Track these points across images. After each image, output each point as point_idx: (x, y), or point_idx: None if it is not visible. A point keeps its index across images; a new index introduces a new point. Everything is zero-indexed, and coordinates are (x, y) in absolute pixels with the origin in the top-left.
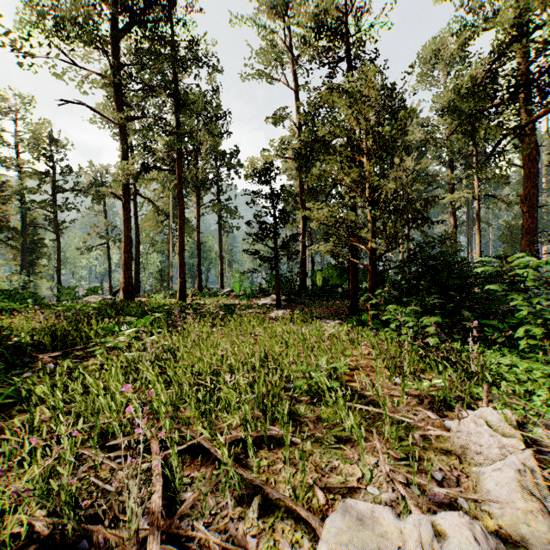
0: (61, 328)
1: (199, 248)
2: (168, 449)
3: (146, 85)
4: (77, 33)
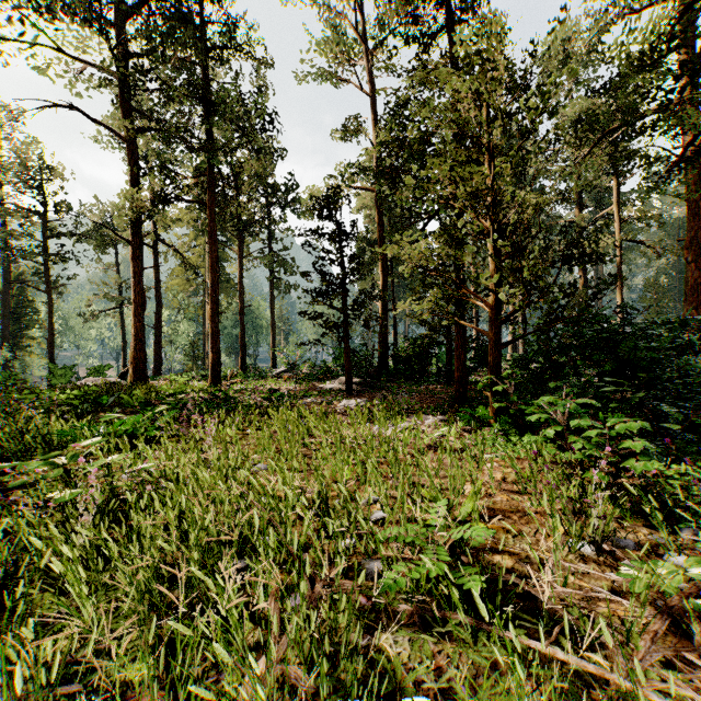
0: None
1: (243, 314)
2: None
3: (164, 82)
4: (62, 3)
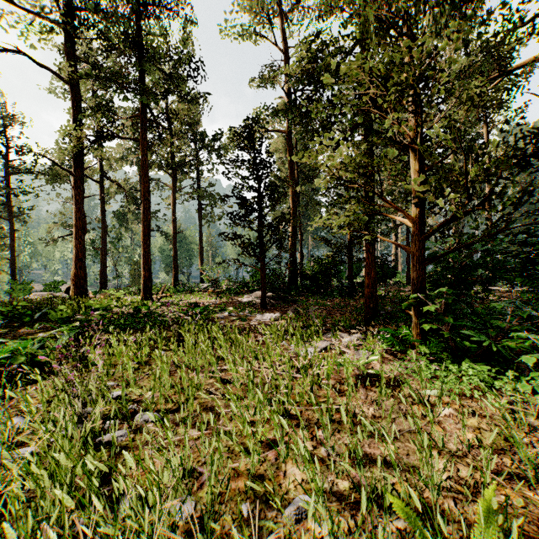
0: None
1: (175, 238)
2: None
3: (100, 32)
4: None
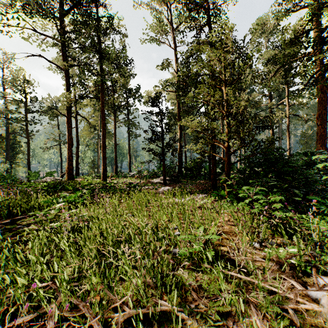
0: (16, 201)
1: (116, 147)
2: (66, 326)
3: (81, 44)
4: (37, 10)
